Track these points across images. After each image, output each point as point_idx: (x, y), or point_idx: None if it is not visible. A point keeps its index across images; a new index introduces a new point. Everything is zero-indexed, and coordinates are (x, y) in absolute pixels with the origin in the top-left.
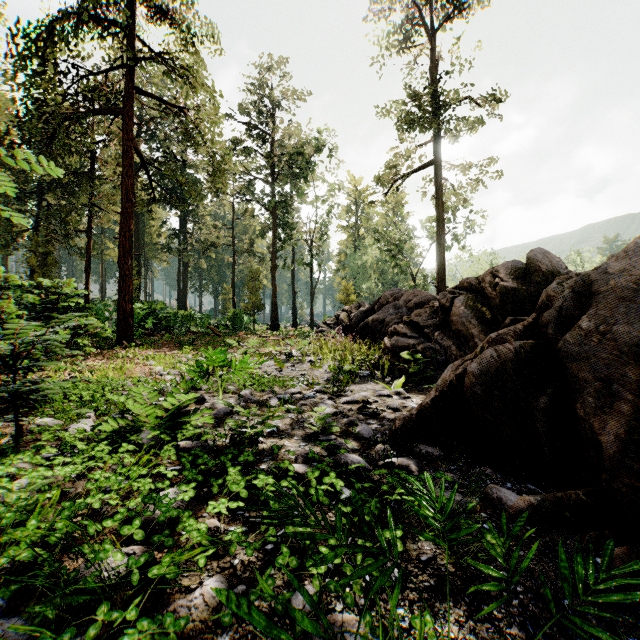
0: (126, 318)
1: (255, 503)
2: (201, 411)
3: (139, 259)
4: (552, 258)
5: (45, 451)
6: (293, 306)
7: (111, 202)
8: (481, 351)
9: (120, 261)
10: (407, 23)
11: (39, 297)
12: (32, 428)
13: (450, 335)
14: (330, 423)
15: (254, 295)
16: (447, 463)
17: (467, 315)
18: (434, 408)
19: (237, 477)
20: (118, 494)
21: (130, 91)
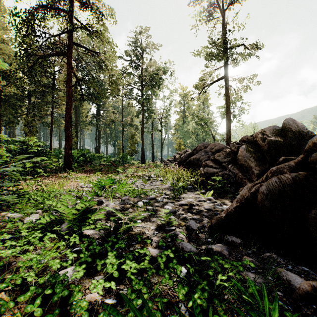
0: (68, 157)
1: (124, 278)
2: (98, 210)
3: (77, 128)
4: (298, 123)
5: (3, 236)
6: (152, 151)
7: (62, 100)
8: (266, 178)
9: (65, 129)
10: (210, 5)
11: (16, 146)
12: (3, 220)
13: (237, 167)
14: (172, 219)
15: (133, 146)
16: (245, 248)
17: (247, 156)
18: (236, 213)
19: (113, 260)
20: (34, 272)
21: (70, 44)
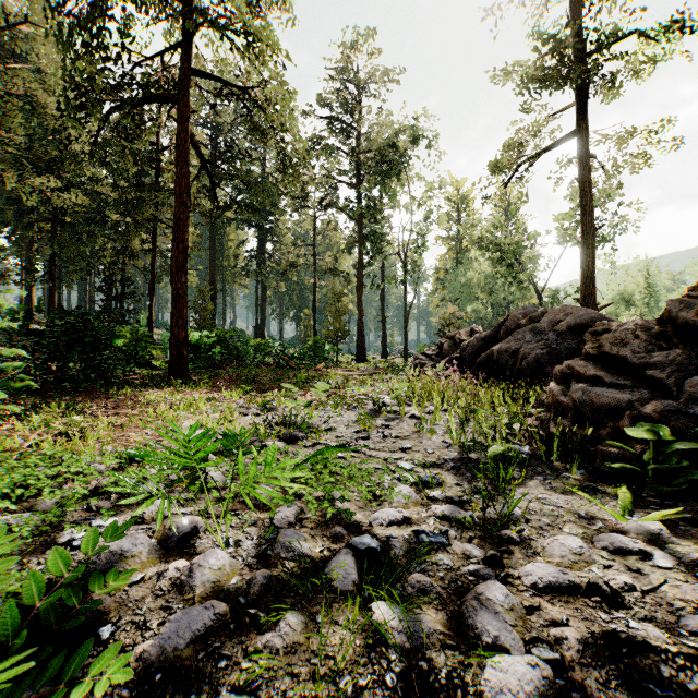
0: (179, 348)
1: None
2: (92, 665)
3: (214, 283)
4: None
5: None
6: (382, 333)
7: None
8: None
9: (172, 278)
10: None
11: None
12: None
13: None
14: None
15: (337, 320)
16: None
17: None
18: None
19: None
20: None
21: (184, 70)
